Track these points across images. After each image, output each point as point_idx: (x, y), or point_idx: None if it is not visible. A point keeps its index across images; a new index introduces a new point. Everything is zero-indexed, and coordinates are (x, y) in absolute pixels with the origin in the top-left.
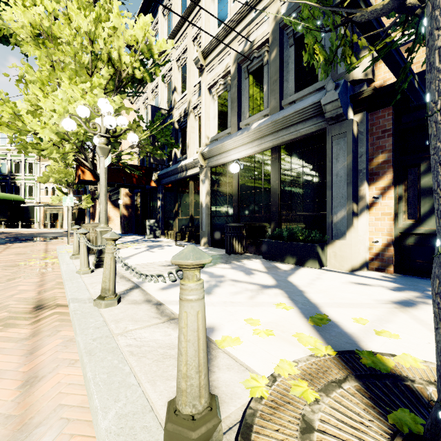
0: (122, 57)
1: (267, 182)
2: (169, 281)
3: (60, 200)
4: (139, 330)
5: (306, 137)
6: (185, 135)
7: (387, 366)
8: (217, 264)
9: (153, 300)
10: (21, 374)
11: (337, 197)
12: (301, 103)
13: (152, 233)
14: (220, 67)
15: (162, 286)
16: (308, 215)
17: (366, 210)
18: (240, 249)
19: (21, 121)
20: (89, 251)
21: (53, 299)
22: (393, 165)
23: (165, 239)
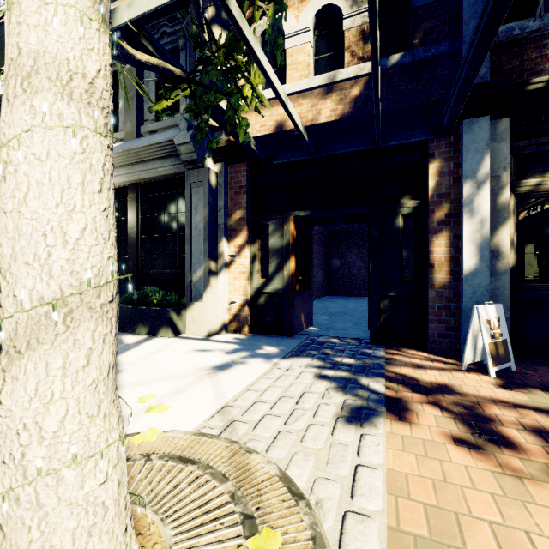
0: None
1: (123, 228)
2: None
3: None
4: None
5: (168, 178)
6: None
7: None
8: None
9: None
10: None
11: (196, 253)
12: (158, 136)
13: None
14: None
15: None
16: (170, 273)
17: (224, 269)
18: None
19: None
20: None
21: None
22: (248, 223)
23: None
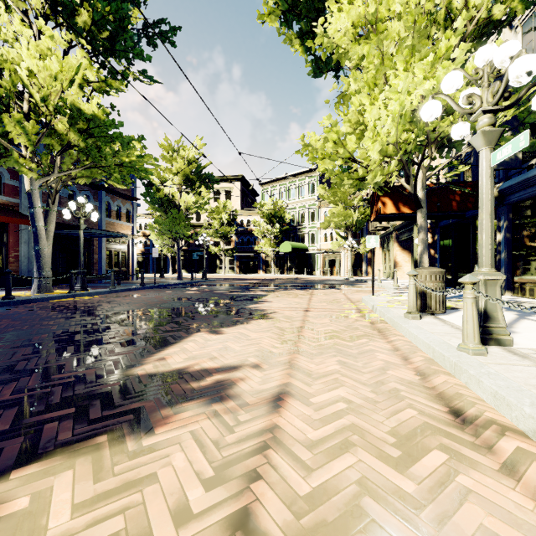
0: None
1: None
2: None
3: (339, 245)
4: None
5: None
6: None
7: None
8: None
9: None
10: None
11: None
12: None
13: None
14: None
15: None
16: None
17: None
18: None
19: (342, 147)
20: (424, 309)
21: (463, 400)
22: None
23: (517, 298)
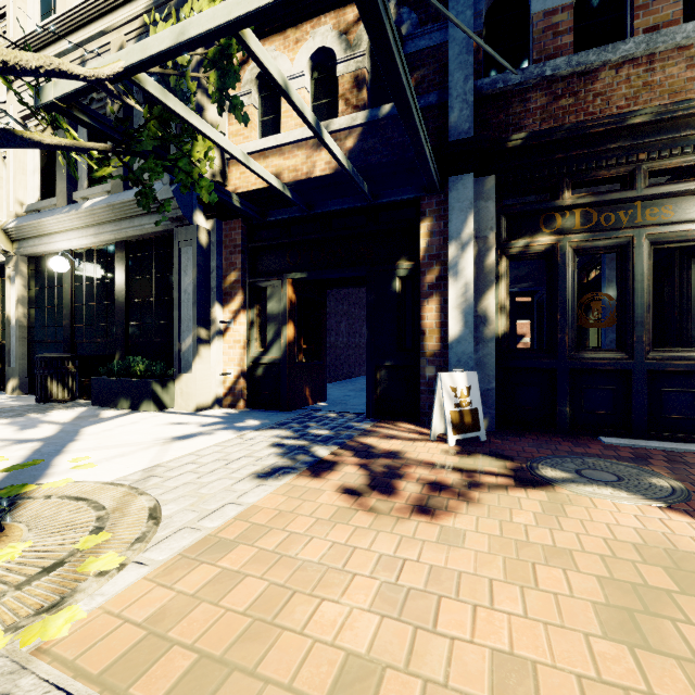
0: None
1: (112, 291)
2: None
3: None
4: None
5: (158, 236)
6: None
7: (19, 492)
8: None
9: None
10: None
11: (186, 319)
12: None
13: None
14: None
15: None
16: (160, 341)
17: (217, 336)
18: (64, 394)
19: None
20: None
21: None
22: (243, 286)
23: None
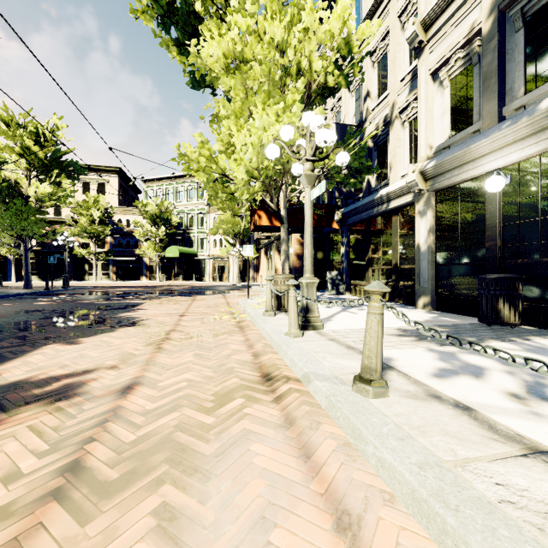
0: (312, 64)
1: None
2: (431, 363)
3: (228, 251)
4: (489, 464)
5: None
6: (384, 153)
7: None
8: (485, 340)
9: (443, 397)
10: (319, 497)
11: None
12: None
13: (334, 289)
14: (458, 32)
15: (430, 372)
16: None
17: None
18: (513, 318)
19: (215, 163)
20: (279, 308)
21: (275, 367)
22: None
23: (352, 296)
